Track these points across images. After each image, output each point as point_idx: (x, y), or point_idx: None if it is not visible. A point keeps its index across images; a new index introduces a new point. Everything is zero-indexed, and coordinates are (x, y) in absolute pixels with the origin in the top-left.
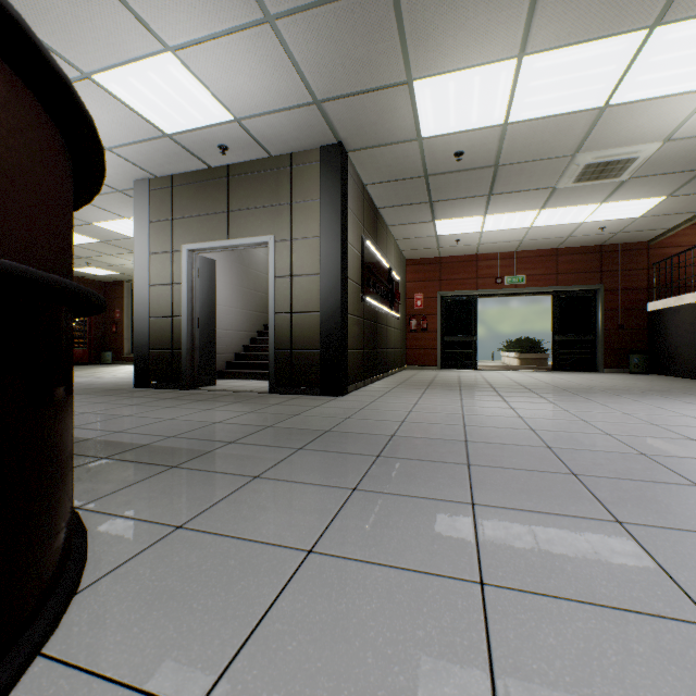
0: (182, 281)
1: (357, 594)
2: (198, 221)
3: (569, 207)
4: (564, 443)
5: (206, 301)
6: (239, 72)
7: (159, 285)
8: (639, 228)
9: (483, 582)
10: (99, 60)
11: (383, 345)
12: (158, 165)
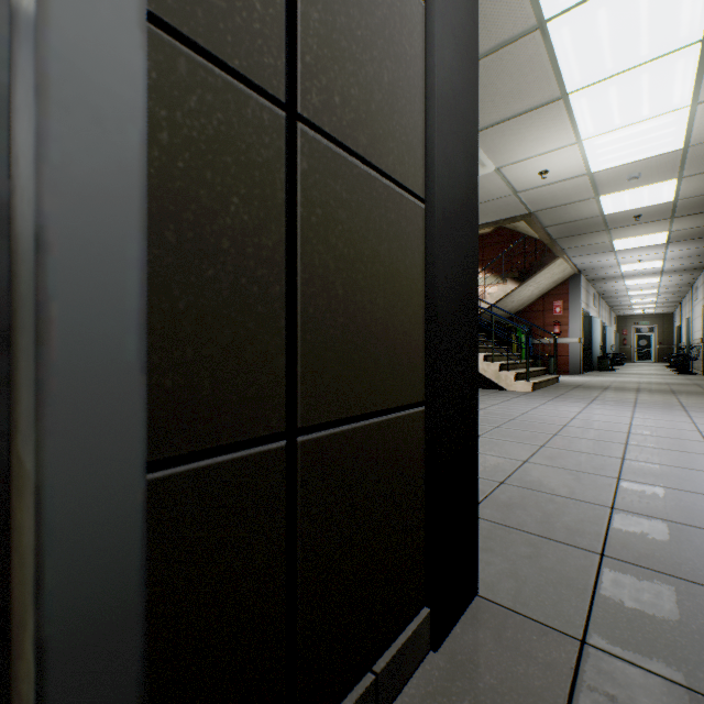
0: None
1: None
2: None
3: None
4: None
5: None
6: None
7: None
8: None
9: None
10: None
11: None
12: None
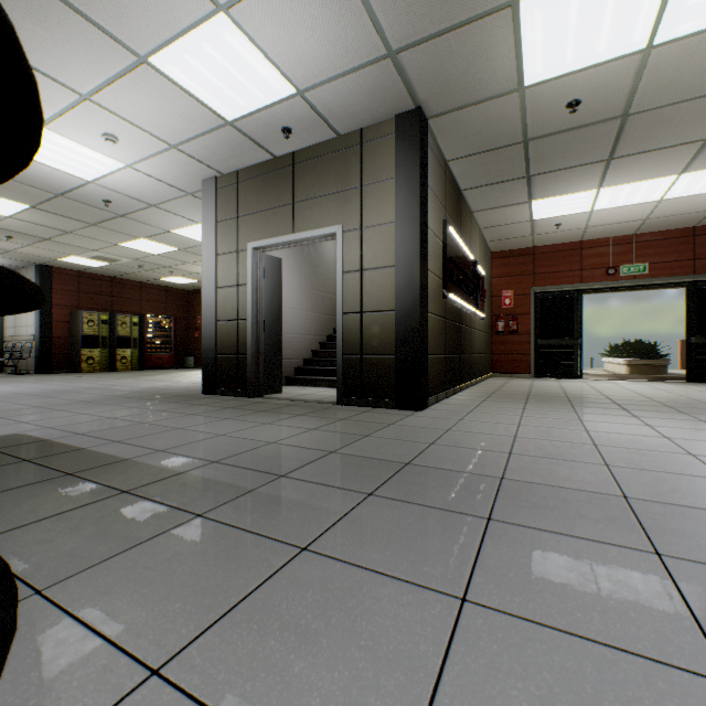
0: (246, 281)
1: None
2: (263, 216)
3: None
4: None
5: (271, 303)
6: (300, 26)
7: (225, 287)
8: None
9: None
10: (152, 37)
11: (466, 349)
12: (223, 161)
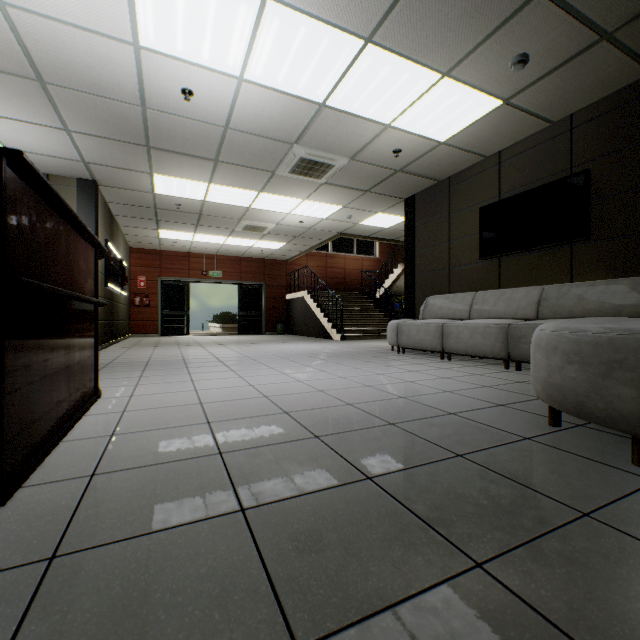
0: None
1: (160, 377)
2: None
3: (243, 239)
4: (223, 356)
5: None
6: (28, 135)
7: None
8: (280, 254)
9: (190, 373)
10: None
11: (116, 317)
12: None
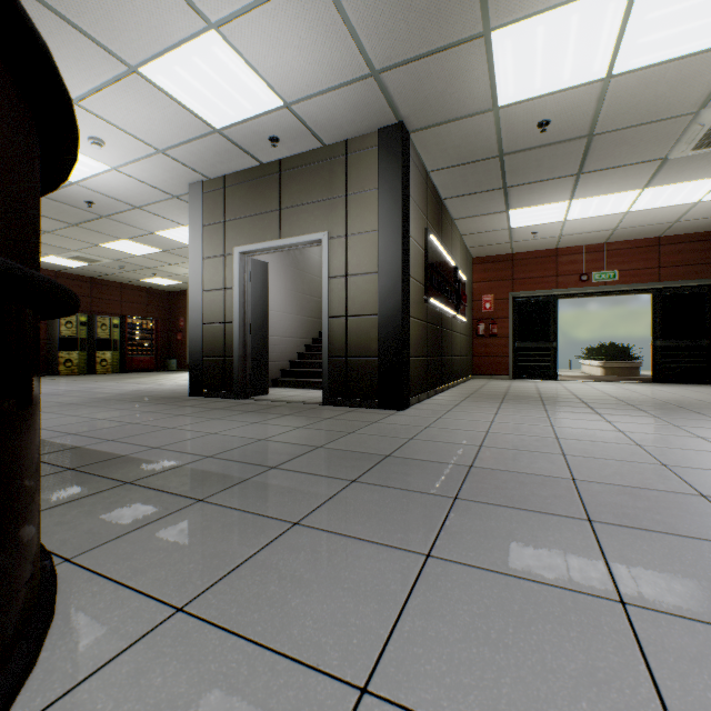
0: (233, 285)
1: None
2: (250, 221)
3: (682, 183)
4: None
5: (258, 306)
6: (288, 45)
7: (212, 290)
8: None
9: None
10: (143, 49)
11: (448, 352)
12: (210, 166)
